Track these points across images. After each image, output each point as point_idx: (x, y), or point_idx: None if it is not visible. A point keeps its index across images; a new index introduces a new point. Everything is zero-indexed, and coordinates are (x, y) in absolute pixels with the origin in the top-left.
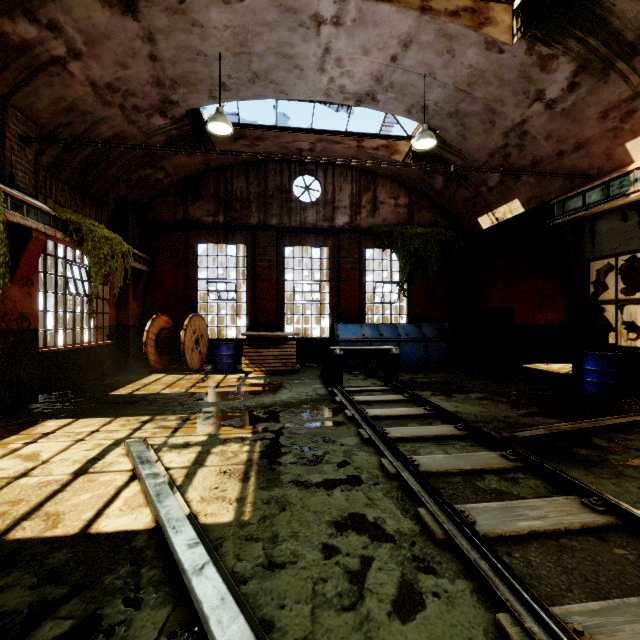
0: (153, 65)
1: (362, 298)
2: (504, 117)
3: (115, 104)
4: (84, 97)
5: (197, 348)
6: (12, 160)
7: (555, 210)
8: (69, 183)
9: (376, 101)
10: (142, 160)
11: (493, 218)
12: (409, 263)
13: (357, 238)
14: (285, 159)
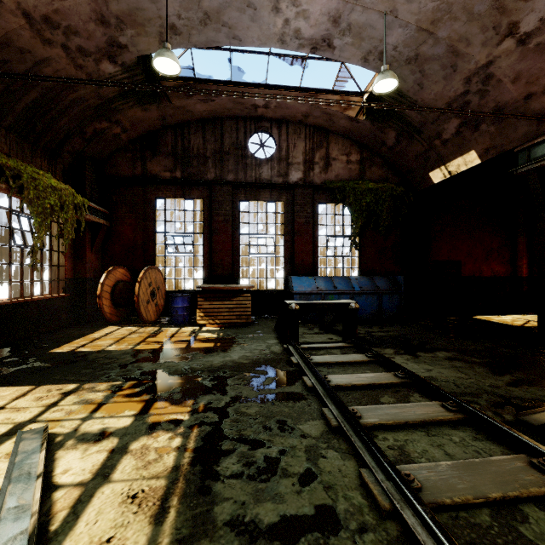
0: None
1: (315, 251)
2: (468, 59)
3: (57, 43)
4: (18, 31)
5: (153, 300)
6: None
7: (518, 158)
8: (14, 130)
9: (332, 48)
10: (96, 112)
11: (446, 172)
12: (361, 217)
13: (310, 193)
14: (241, 116)
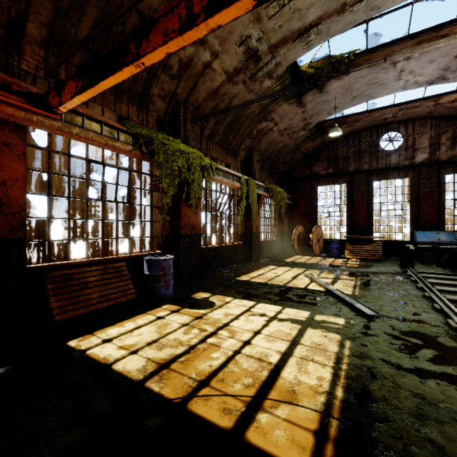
0: (303, 114)
1: (441, 212)
2: None
3: (285, 134)
4: (275, 137)
5: (318, 243)
6: (255, 170)
7: None
8: (265, 170)
9: (446, 79)
10: (292, 151)
11: None
12: None
13: (435, 168)
14: (373, 126)
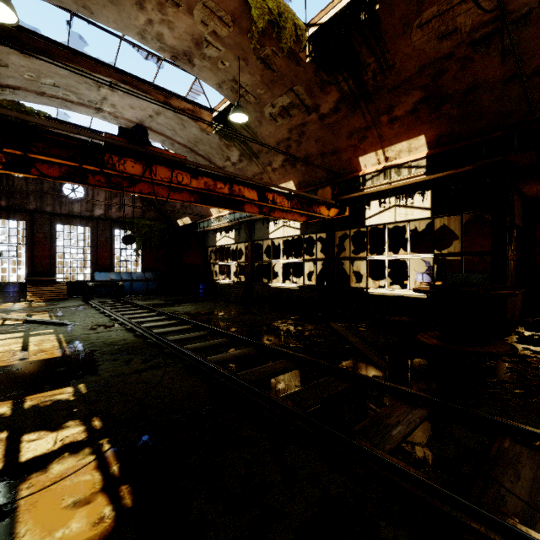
0: None
1: (113, 258)
2: None
3: None
4: None
5: None
6: None
7: (198, 226)
8: None
9: None
10: None
11: (182, 222)
12: (141, 240)
13: (109, 224)
14: None
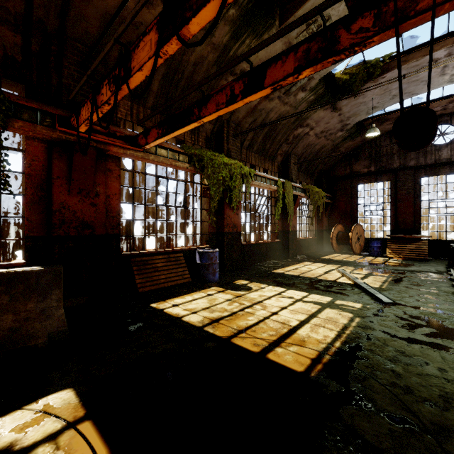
0: (339, 117)
1: None
2: None
3: (322, 136)
4: (312, 140)
5: (358, 242)
6: (292, 172)
7: None
8: (303, 172)
9: None
10: (330, 151)
11: None
12: None
13: None
14: None
